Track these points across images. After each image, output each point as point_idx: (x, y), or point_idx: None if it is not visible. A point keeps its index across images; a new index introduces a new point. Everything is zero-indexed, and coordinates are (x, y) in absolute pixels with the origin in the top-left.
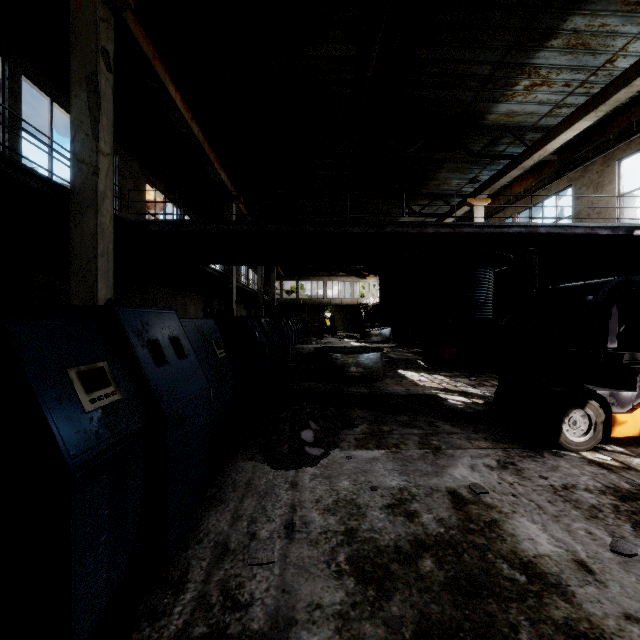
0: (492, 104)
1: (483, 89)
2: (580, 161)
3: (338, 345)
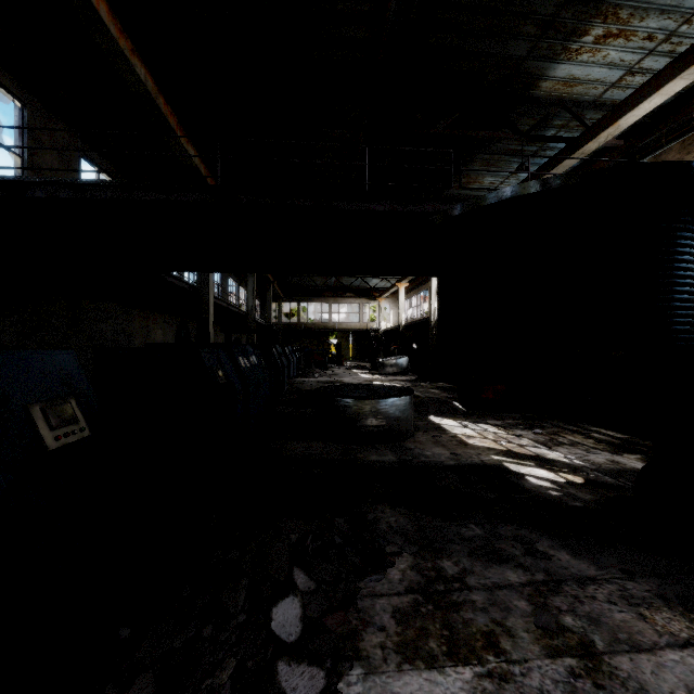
0: (549, 64)
1: (541, 39)
2: (649, 149)
3: (346, 378)
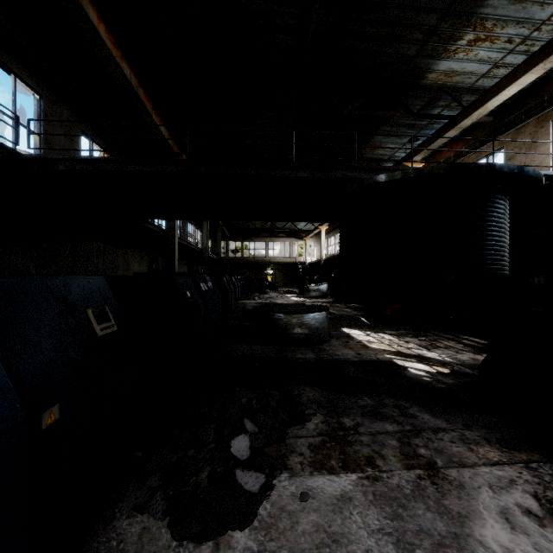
0: (434, 61)
1: (427, 43)
2: (512, 124)
3: (279, 300)
